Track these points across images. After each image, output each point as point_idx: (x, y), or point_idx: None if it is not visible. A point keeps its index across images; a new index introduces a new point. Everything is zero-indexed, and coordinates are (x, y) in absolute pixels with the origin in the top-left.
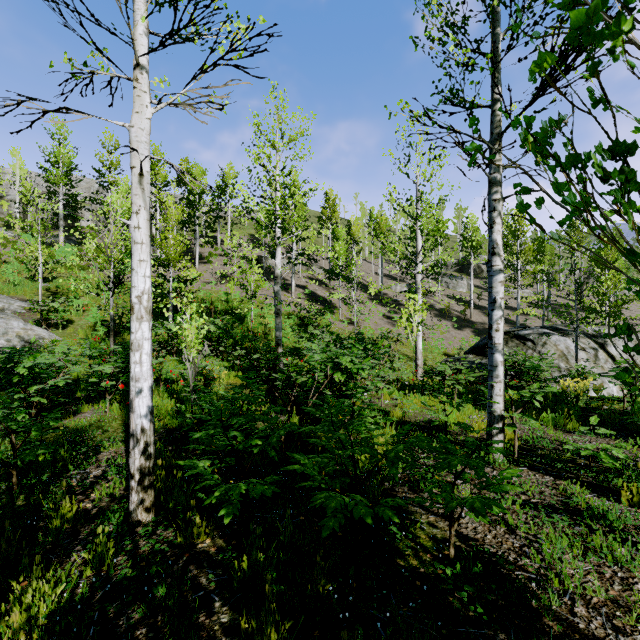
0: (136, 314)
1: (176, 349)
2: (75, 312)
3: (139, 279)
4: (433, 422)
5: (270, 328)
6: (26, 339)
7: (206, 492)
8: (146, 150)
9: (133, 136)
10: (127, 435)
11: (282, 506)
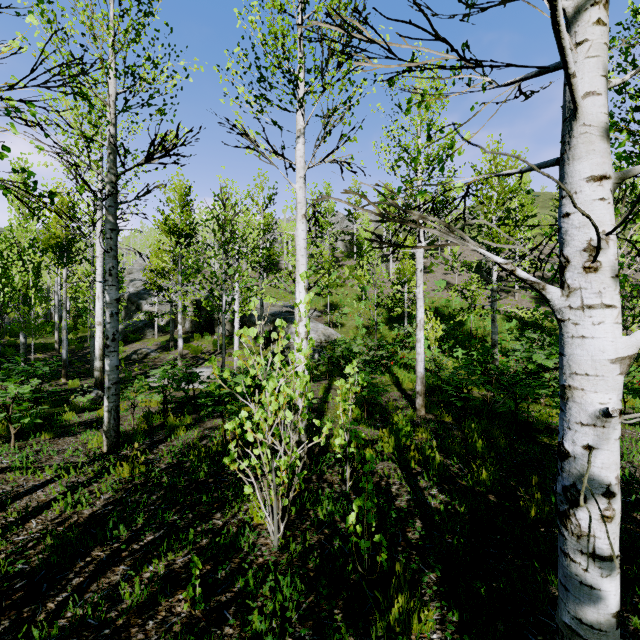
0: (418, 328)
1: (412, 345)
2: (344, 318)
3: (420, 313)
4: None
5: (489, 331)
6: (326, 335)
7: (446, 411)
8: (422, 260)
9: (417, 256)
10: (398, 388)
11: (484, 420)
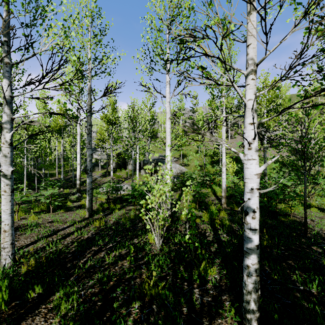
0: (223, 166)
1: None
2: (189, 161)
3: (223, 159)
4: (319, 204)
5: None
6: (180, 170)
7: (236, 206)
8: (224, 134)
9: (222, 132)
10: (214, 195)
11: None
